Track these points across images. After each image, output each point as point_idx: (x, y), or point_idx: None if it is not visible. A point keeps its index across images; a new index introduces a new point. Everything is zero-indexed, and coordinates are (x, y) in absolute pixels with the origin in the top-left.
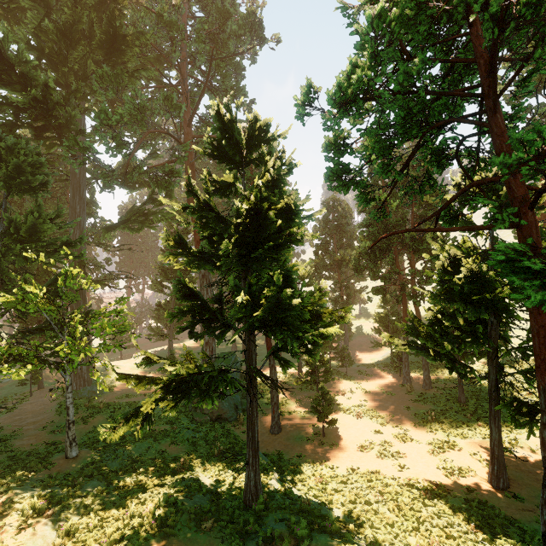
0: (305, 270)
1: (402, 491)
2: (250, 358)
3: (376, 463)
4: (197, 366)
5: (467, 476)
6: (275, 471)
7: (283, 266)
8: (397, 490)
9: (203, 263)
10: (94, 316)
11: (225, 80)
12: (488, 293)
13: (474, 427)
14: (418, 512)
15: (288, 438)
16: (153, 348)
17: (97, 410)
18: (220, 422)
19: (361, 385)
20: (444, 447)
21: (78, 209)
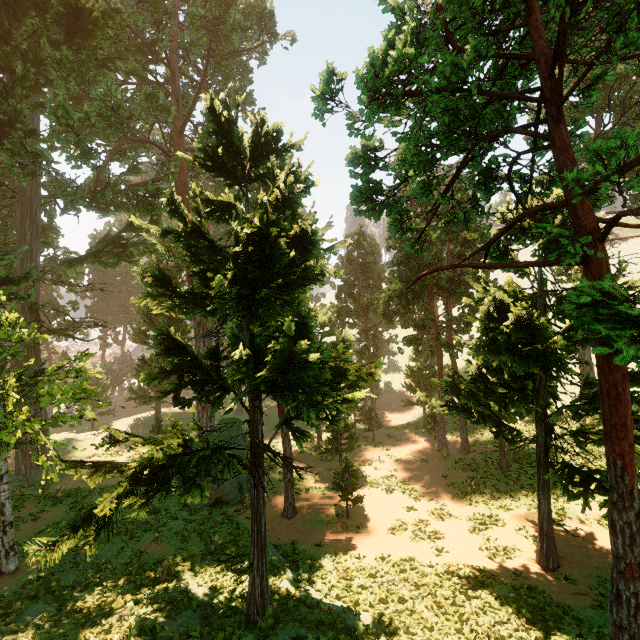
0: (326, 316)
1: (441, 582)
2: (255, 430)
3: (410, 548)
4: (186, 441)
5: (514, 557)
6: (289, 567)
7: (298, 311)
8: (435, 580)
9: (192, 306)
10: (42, 379)
11: (228, 82)
12: (538, 344)
13: (518, 497)
14: (461, 607)
15: (305, 523)
16: (136, 414)
17: (53, 501)
18: (220, 507)
19: (391, 451)
20: (487, 523)
21: (28, 236)
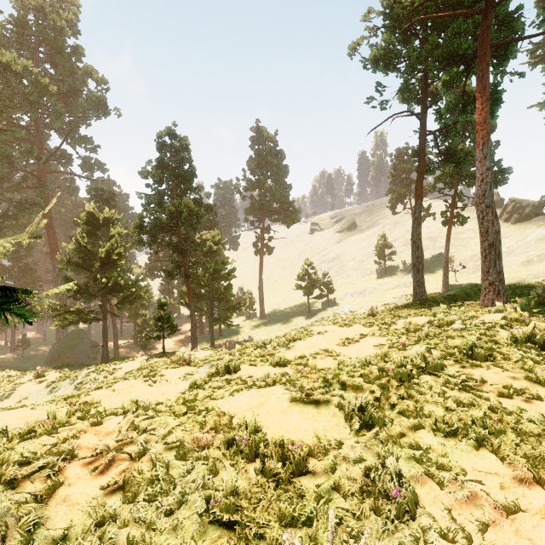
0: (140, 270)
1: None
2: (104, 306)
3: None
4: None
5: None
6: None
7: (120, 270)
8: None
9: (81, 269)
10: None
11: (75, 132)
12: (203, 280)
13: (219, 341)
14: None
15: None
16: None
17: None
18: None
19: (176, 339)
20: None
21: None
